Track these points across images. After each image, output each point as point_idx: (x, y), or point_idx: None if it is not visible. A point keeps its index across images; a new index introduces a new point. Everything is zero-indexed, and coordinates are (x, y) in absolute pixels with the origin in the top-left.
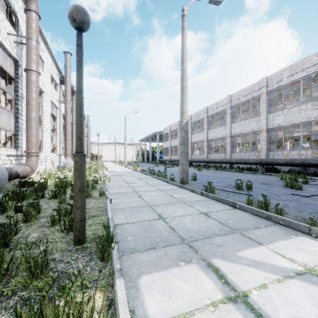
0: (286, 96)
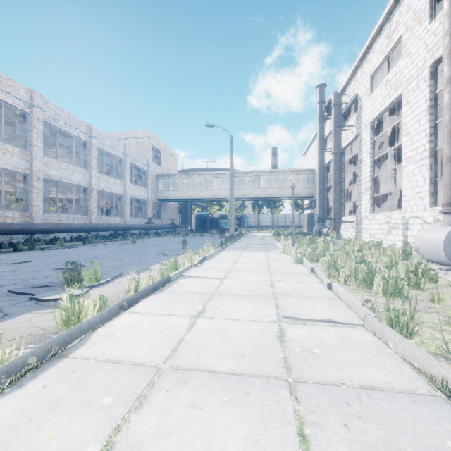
0: (46, 140)
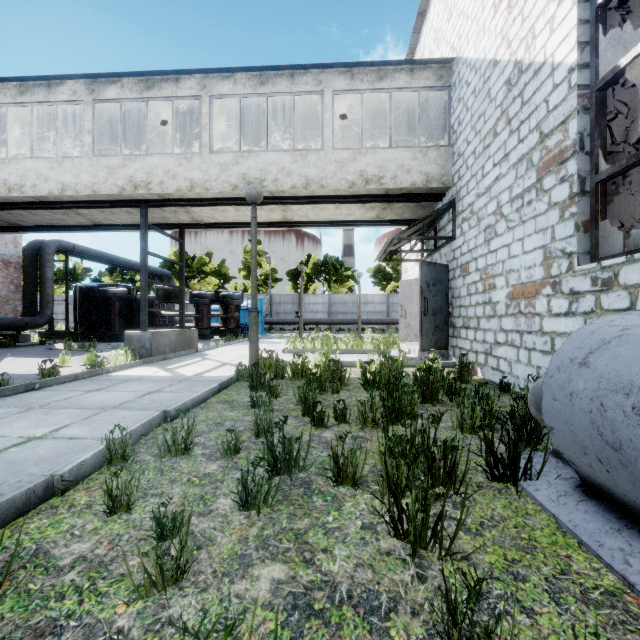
0: None
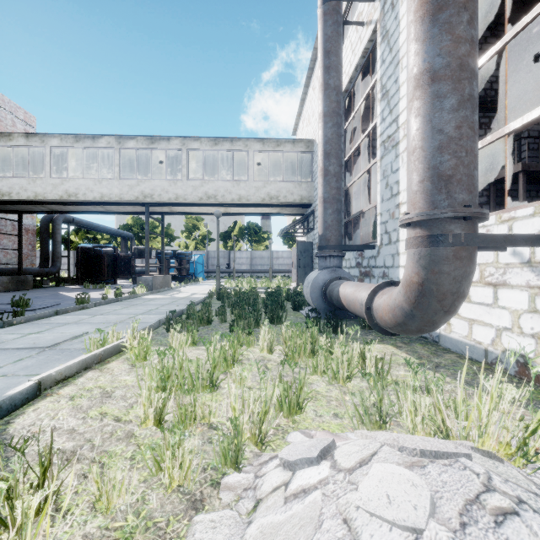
0: None
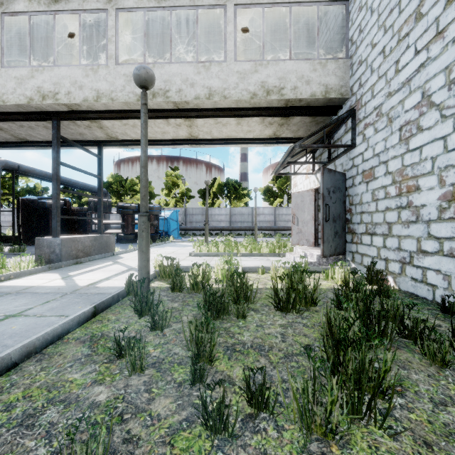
0: None
